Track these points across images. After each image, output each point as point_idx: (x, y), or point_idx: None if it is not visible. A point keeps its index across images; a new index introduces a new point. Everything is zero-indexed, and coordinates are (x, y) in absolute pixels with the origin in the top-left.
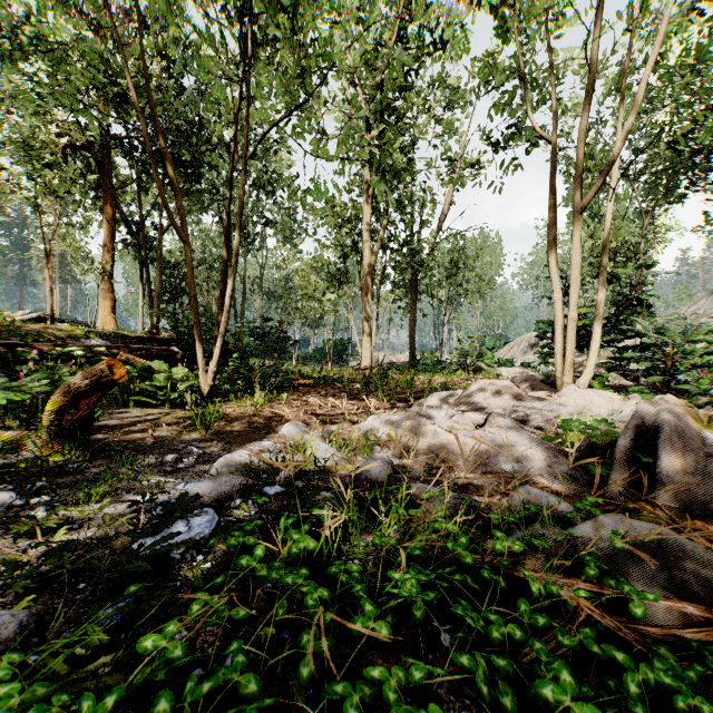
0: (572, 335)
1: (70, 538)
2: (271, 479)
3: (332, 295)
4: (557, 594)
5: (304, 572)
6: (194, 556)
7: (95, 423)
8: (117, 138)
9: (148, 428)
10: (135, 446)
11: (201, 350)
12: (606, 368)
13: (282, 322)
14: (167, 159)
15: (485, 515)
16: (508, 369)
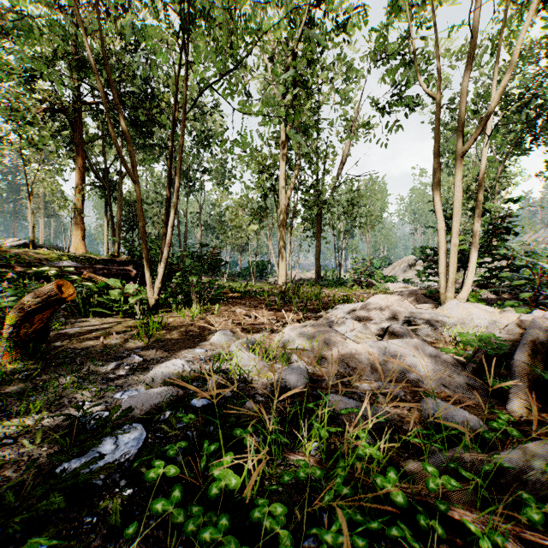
0: (454, 258)
1: (3, 455)
2: (200, 387)
3: (255, 226)
4: (503, 546)
5: (224, 522)
6: (116, 481)
7: (57, 332)
8: (86, 103)
9: (101, 336)
10: (86, 353)
11: (148, 270)
12: (474, 284)
13: (215, 247)
14: (120, 115)
15: (406, 438)
16: (394, 284)
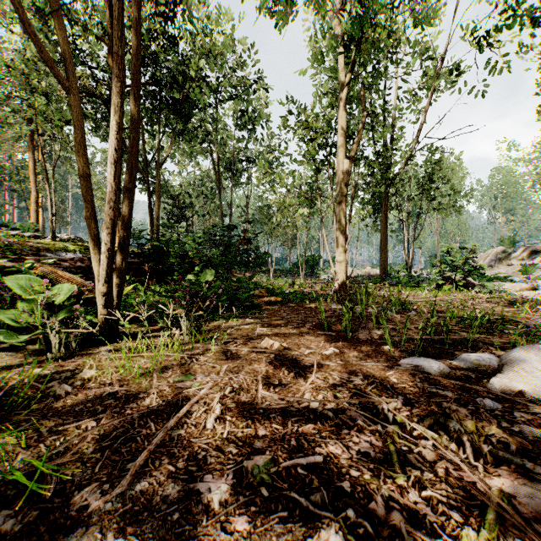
0: None
1: None
2: None
3: (304, 210)
4: None
5: None
6: None
7: None
8: None
9: None
10: None
11: (96, 259)
12: None
13: (245, 230)
14: None
15: None
16: (509, 284)
